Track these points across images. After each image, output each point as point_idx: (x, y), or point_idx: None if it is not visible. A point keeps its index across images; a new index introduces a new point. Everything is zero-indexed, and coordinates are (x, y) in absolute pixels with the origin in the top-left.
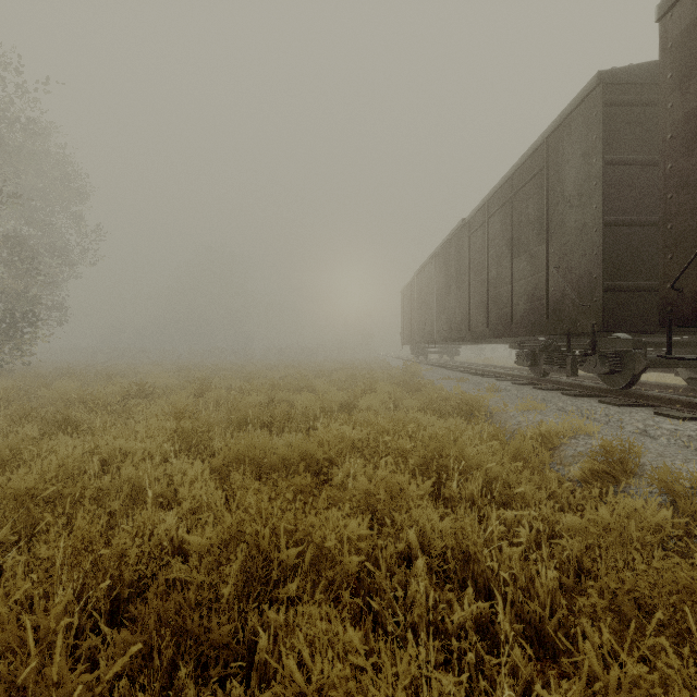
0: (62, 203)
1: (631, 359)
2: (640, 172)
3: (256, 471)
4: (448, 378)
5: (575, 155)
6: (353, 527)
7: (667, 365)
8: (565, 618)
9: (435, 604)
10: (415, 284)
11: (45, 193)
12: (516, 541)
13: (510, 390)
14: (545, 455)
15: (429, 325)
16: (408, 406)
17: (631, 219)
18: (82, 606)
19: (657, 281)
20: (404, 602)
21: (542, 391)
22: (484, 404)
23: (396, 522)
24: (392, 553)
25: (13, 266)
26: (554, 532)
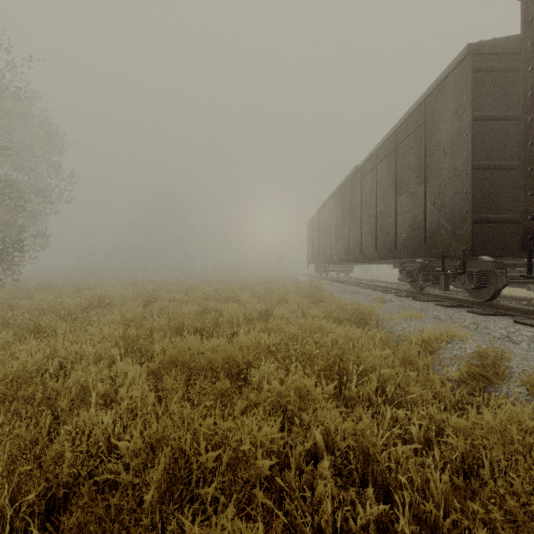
0: (44, 154)
1: (493, 277)
2: (502, 126)
3: (187, 371)
4: (344, 291)
5: (448, 112)
6: (266, 431)
7: (523, 282)
8: (459, 520)
9: (339, 504)
10: (318, 217)
11: (30, 146)
12: (408, 438)
13: (394, 301)
14: (428, 359)
15: (329, 249)
16: (313, 314)
17: (494, 164)
18: (17, 508)
19: (515, 214)
20: (311, 498)
21: (420, 302)
22: (374, 313)
23: (304, 421)
24: (301, 451)
25: (4, 203)
26: (440, 429)
